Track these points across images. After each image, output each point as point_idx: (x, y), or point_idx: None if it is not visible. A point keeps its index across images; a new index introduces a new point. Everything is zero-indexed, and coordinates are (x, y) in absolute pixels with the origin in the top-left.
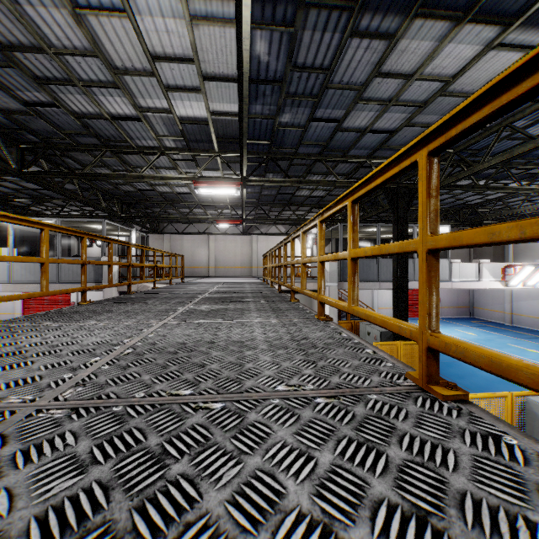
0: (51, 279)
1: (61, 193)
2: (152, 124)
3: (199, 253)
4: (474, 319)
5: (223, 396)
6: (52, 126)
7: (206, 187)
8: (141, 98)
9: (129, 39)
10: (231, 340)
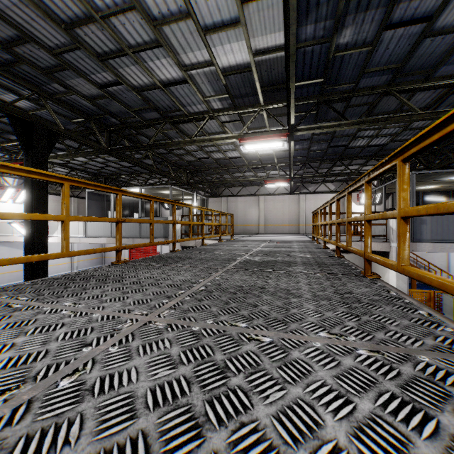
0: (135, 234)
1: (139, 165)
2: (198, 84)
3: (250, 212)
4: None
5: None
6: (123, 106)
7: (251, 142)
8: (184, 54)
9: None
10: None
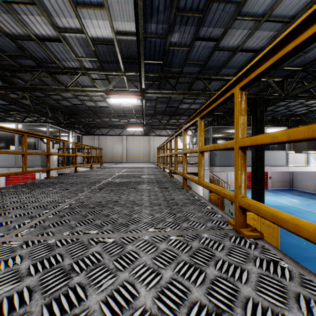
0: (12, 164)
1: (15, 104)
2: (71, 45)
3: (116, 147)
4: (293, 190)
5: None
6: None
7: (115, 97)
8: (57, 18)
9: None
10: None
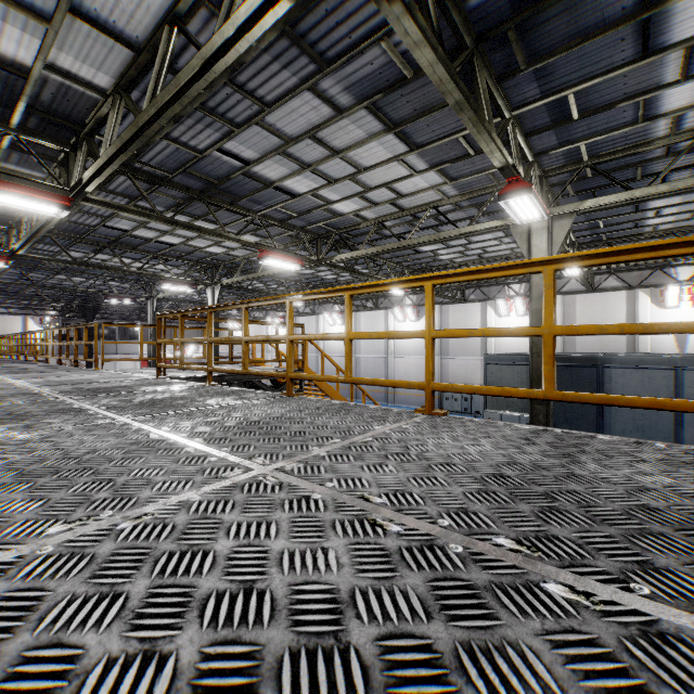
0: None
1: None
2: None
3: None
4: None
5: None
6: None
7: None
8: None
9: None
10: None
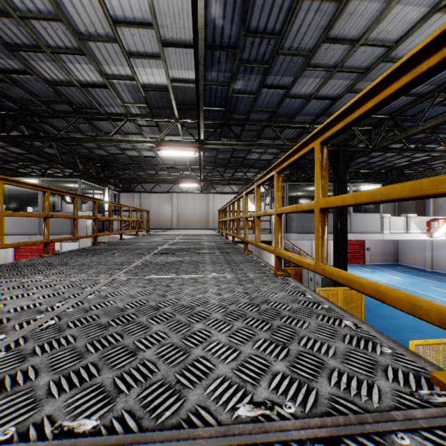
0: (34, 231)
1: (41, 155)
2: (118, 91)
3: (164, 208)
4: (398, 265)
5: (147, 435)
6: (28, 94)
7: (168, 149)
8: (106, 66)
9: (90, 2)
10: (179, 304)
